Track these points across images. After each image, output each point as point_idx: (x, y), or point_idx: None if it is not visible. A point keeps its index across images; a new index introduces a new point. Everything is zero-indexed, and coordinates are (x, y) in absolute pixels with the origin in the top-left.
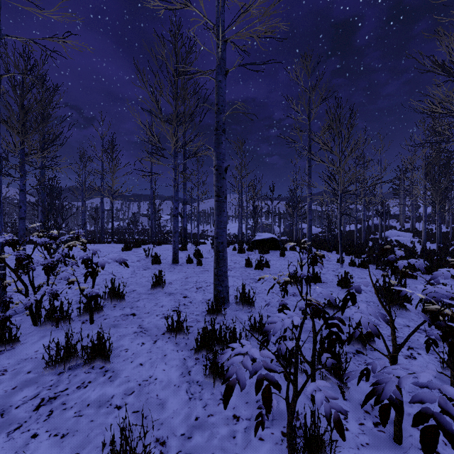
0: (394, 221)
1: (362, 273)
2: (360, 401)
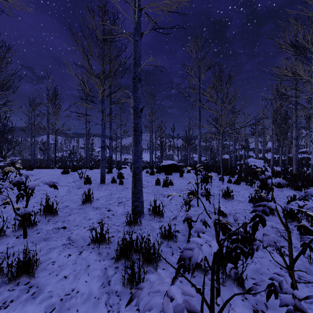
0: (252, 152)
1: (237, 188)
2: (255, 301)
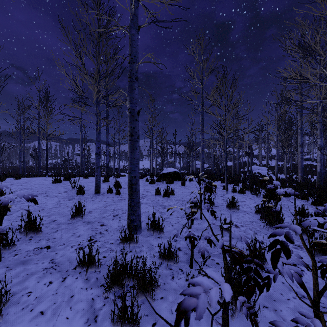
0: (255, 159)
1: (242, 197)
2: None
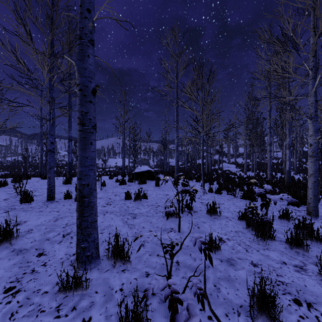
0: (224, 157)
1: (220, 199)
2: None
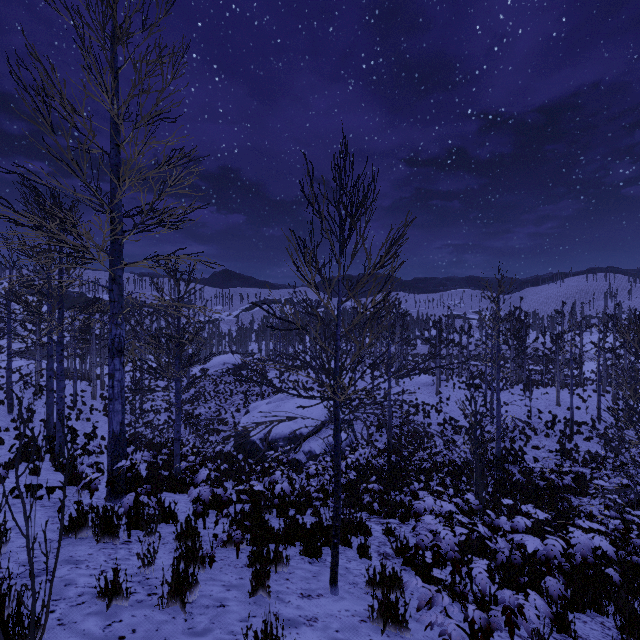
0: None
1: None
2: None
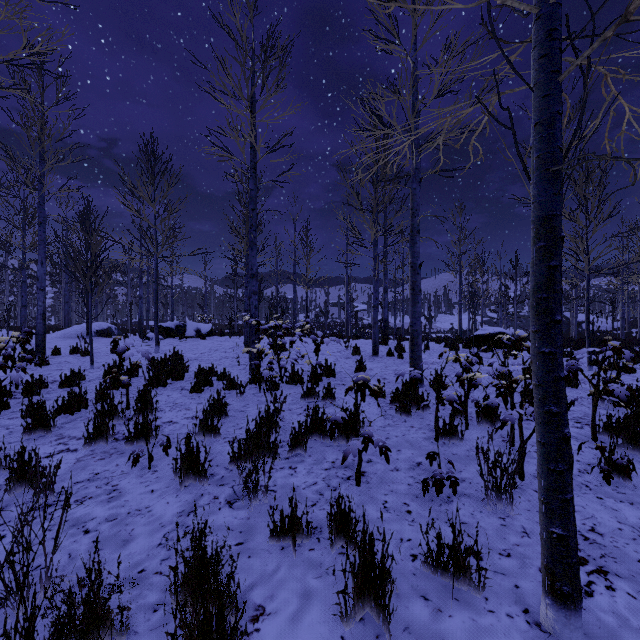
0: None
1: None
2: (502, 434)
